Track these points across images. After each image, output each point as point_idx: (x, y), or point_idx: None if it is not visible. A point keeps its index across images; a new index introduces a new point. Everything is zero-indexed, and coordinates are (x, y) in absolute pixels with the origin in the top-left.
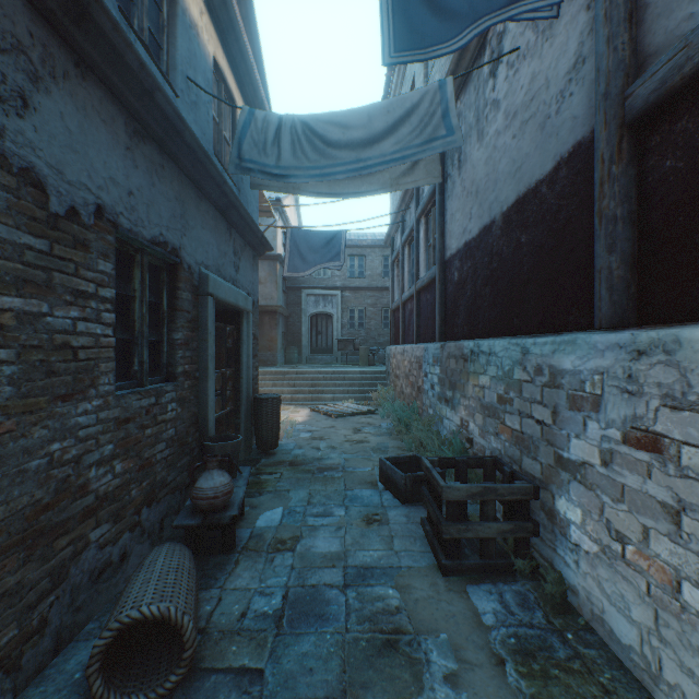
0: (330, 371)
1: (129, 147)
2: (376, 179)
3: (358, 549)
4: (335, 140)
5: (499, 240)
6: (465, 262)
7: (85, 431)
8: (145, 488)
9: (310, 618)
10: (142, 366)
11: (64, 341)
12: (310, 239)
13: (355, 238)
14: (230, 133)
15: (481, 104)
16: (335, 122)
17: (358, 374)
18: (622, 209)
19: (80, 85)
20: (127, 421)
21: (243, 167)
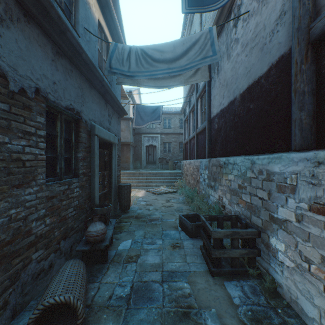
0: (155, 172)
1: (53, 60)
2: (177, 79)
3: (169, 262)
4: (157, 58)
5: (238, 108)
6: (221, 119)
7: (29, 203)
8: (62, 231)
9: (144, 299)
10: (61, 170)
11: (18, 157)
12: (145, 110)
13: (166, 110)
14: (107, 57)
15: (229, 41)
16: (157, 49)
17: (168, 173)
18: (307, 87)
19: (26, 26)
20: (52, 197)
21: (111, 72)
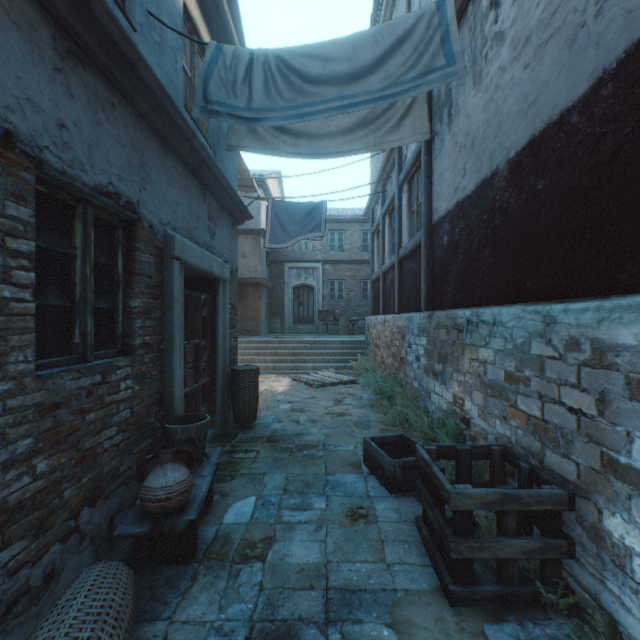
0: (311, 341)
1: (60, 69)
2: (358, 138)
3: (342, 560)
4: (315, 76)
5: (504, 193)
6: (457, 224)
7: None
8: (86, 485)
9: None
10: (85, 338)
11: None
12: (291, 211)
13: (335, 214)
14: None
15: (478, 44)
16: (315, 55)
17: (338, 343)
18: None
19: None
20: (56, 406)
21: (209, 111)
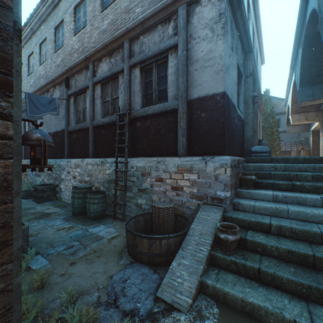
0: None
1: None
2: None
3: None
4: None
5: (52, 138)
6: None
7: None
8: None
9: None
10: None
11: None
12: None
13: None
14: None
15: None
16: None
17: None
18: (68, 143)
19: None
20: None
21: None
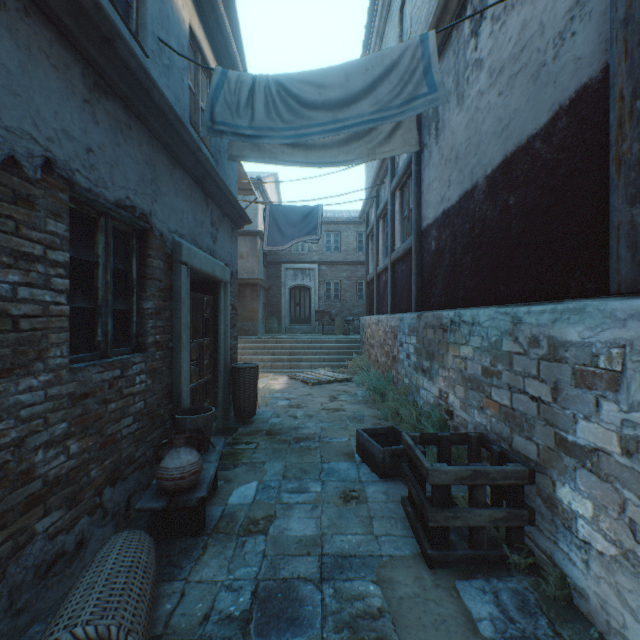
0: (307, 340)
1: (87, 101)
2: (352, 149)
3: (335, 533)
4: (311, 100)
5: (482, 205)
6: (443, 231)
7: (29, 410)
8: (108, 467)
9: (281, 623)
10: (106, 336)
11: (0, 308)
12: (288, 214)
13: (331, 215)
14: None
15: (461, 67)
16: (311, 81)
17: (334, 343)
18: None
19: (22, 21)
20: (85, 396)
21: (215, 130)
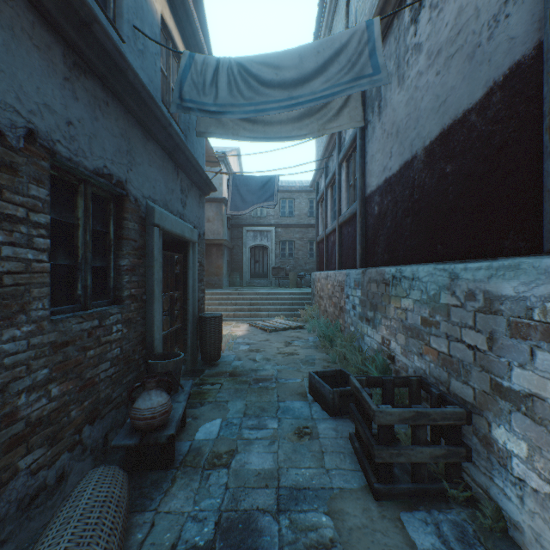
0: (265, 293)
1: (68, 78)
2: (305, 125)
3: (291, 467)
4: (269, 79)
5: (421, 173)
6: (385, 197)
7: (12, 358)
8: (87, 407)
9: None
10: (86, 290)
11: None
12: (249, 183)
13: (286, 185)
14: None
15: (401, 51)
16: (269, 63)
17: (289, 295)
18: None
19: (5, 3)
20: (65, 344)
21: (183, 107)
